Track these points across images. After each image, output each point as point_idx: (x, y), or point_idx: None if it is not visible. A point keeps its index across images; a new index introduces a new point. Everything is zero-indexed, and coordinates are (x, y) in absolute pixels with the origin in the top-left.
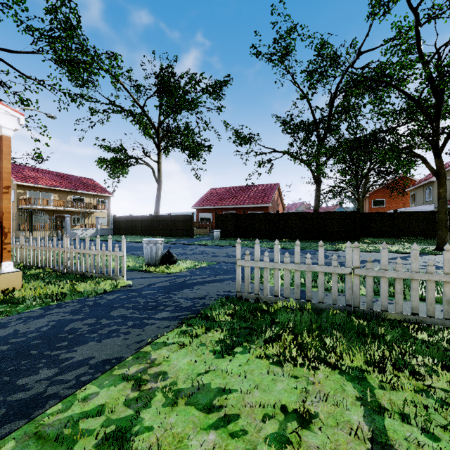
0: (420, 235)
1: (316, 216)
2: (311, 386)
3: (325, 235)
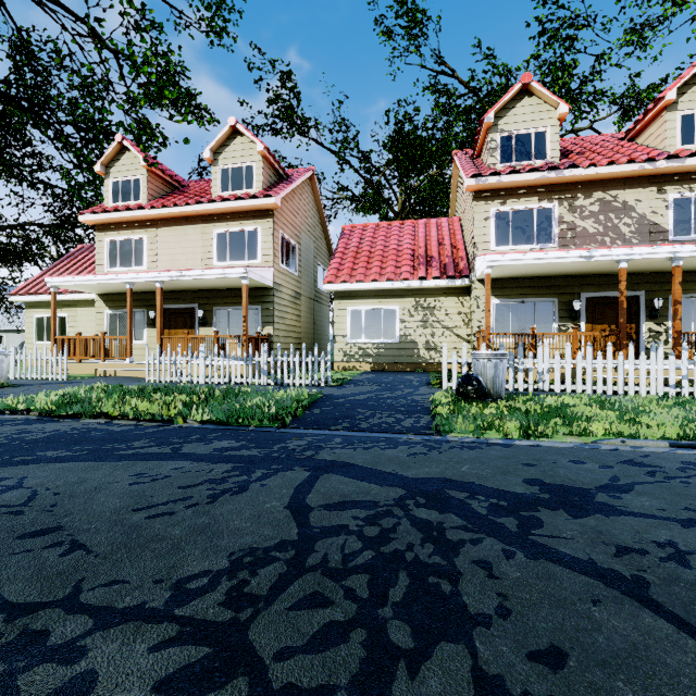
0: None
1: None
2: None
3: None
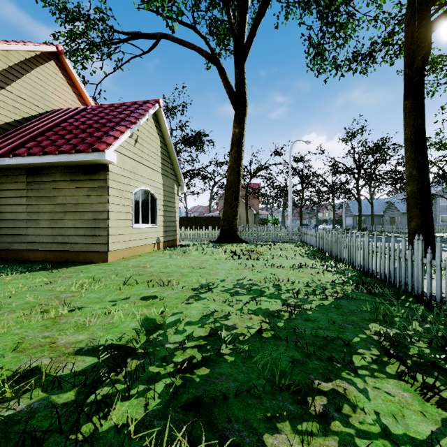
0: (186, 228)
1: None
2: None
3: None
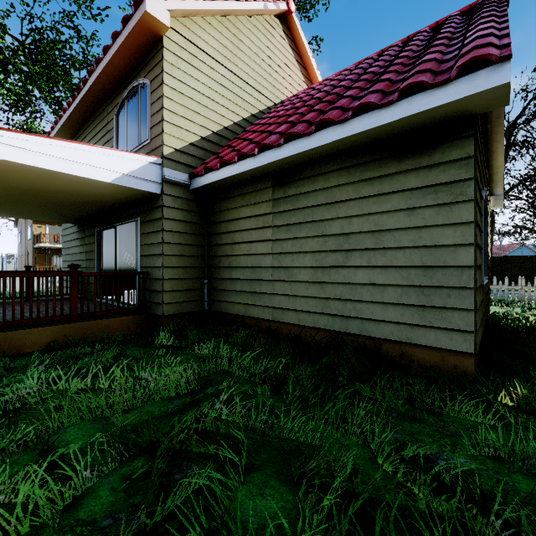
0: None
1: (491, 260)
2: (506, 308)
3: (502, 279)
